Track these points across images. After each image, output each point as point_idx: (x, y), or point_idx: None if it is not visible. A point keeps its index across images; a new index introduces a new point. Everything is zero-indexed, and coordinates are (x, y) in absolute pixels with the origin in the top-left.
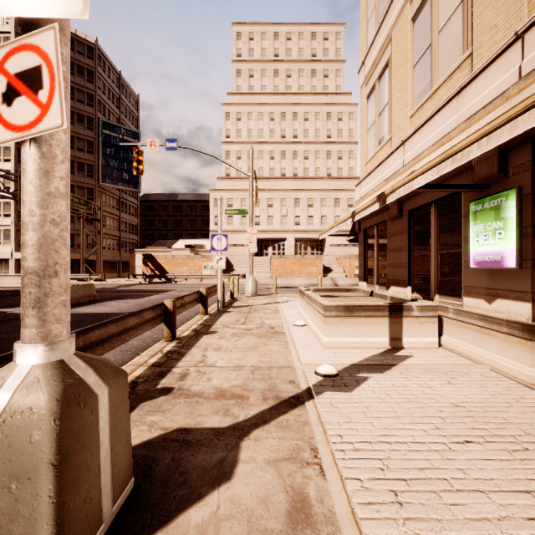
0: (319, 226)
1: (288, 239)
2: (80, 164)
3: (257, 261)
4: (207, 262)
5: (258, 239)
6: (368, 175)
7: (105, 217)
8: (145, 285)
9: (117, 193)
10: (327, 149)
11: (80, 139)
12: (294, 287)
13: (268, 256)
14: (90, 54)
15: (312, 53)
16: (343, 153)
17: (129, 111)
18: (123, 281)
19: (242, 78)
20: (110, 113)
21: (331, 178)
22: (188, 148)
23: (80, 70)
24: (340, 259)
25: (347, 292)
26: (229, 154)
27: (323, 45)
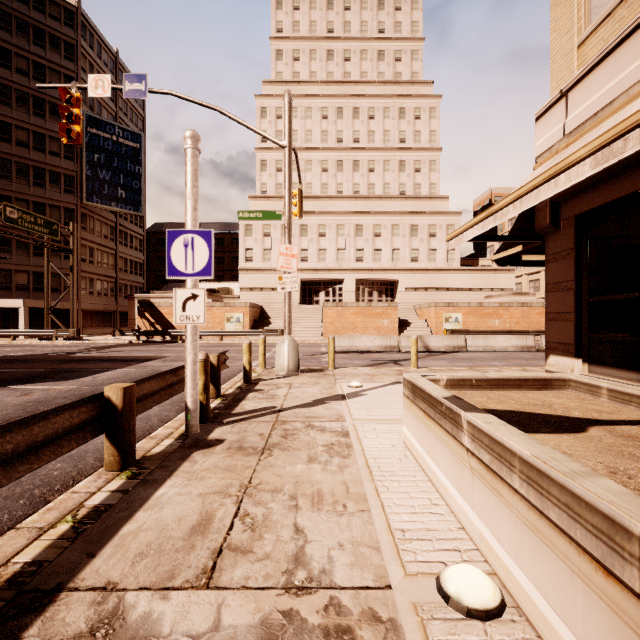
0: (390, 264)
1: (347, 281)
2: (54, 174)
3: (304, 311)
4: (231, 312)
5: (306, 281)
6: (614, 49)
7: (93, 250)
8: (132, 347)
9: (112, 218)
10: (400, 158)
11: (54, 138)
12: (361, 352)
13: (319, 304)
14: (69, 21)
15: (379, 27)
16: (422, 163)
17: (130, 108)
18: (107, 340)
19: (284, 62)
20: (101, 107)
21: (405, 197)
22: (167, 93)
23: (54, 42)
24: (421, 308)
25: (541, 388)
26: (266, 164)
27: (395, 17)
